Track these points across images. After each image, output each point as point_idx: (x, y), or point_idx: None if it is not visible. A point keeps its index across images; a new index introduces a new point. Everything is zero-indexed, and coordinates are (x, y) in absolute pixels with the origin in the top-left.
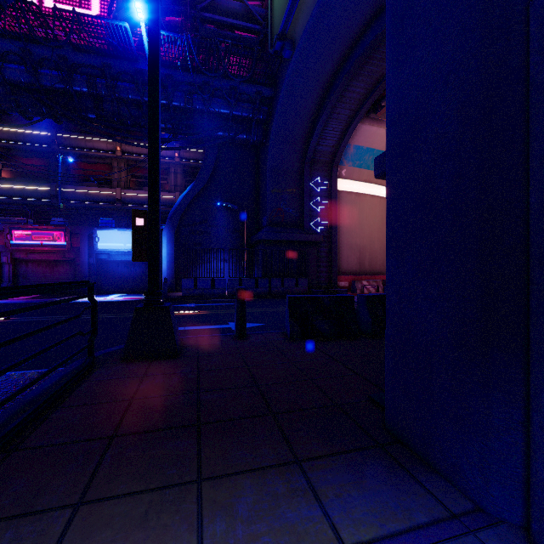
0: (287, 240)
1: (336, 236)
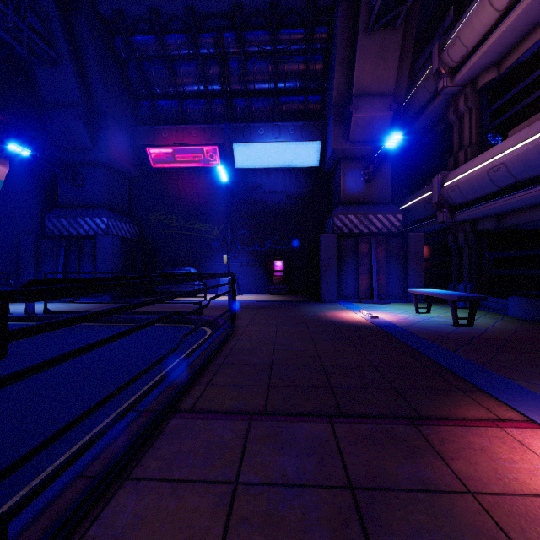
0: None
1: None
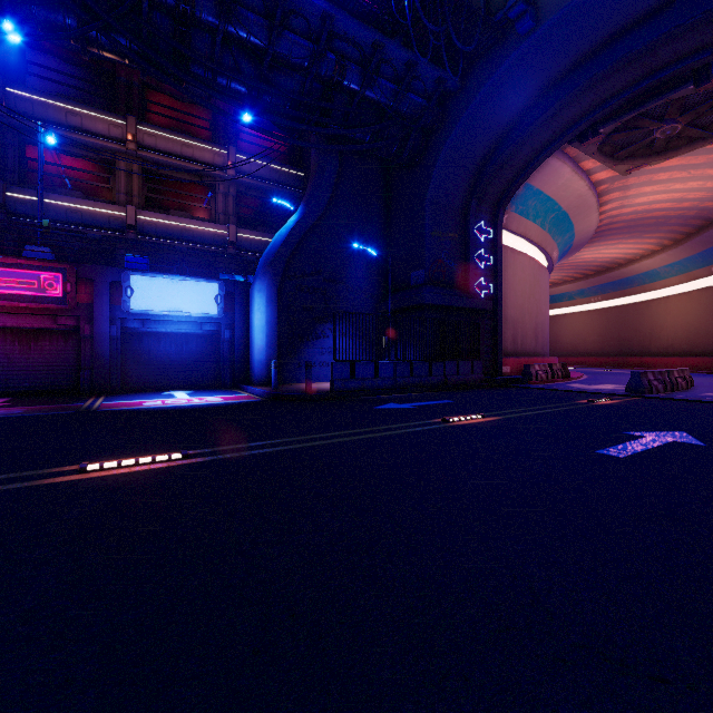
0: (457, 306)
1: (501, 304)
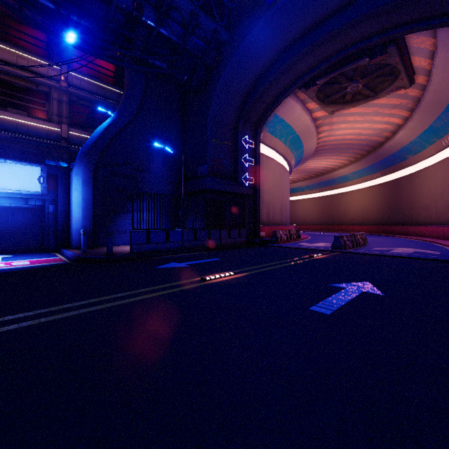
0: (229, 191)
1: (259, 191)
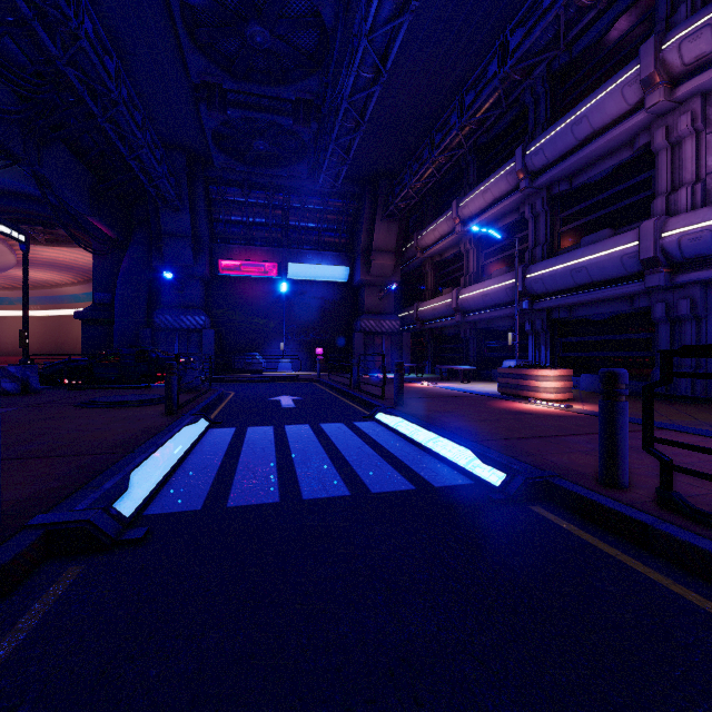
0: None
1: None
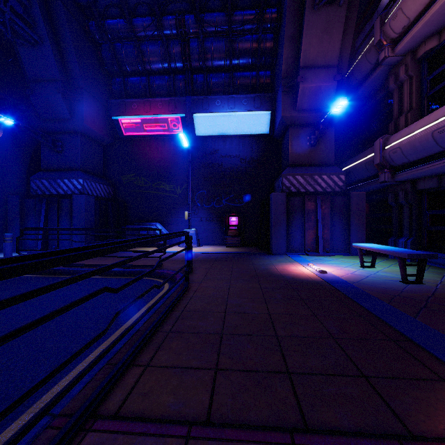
0: None
1: None
